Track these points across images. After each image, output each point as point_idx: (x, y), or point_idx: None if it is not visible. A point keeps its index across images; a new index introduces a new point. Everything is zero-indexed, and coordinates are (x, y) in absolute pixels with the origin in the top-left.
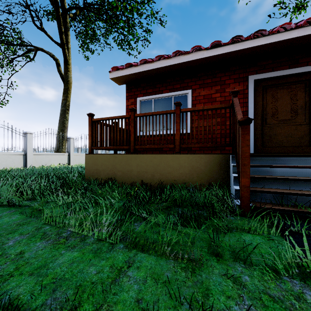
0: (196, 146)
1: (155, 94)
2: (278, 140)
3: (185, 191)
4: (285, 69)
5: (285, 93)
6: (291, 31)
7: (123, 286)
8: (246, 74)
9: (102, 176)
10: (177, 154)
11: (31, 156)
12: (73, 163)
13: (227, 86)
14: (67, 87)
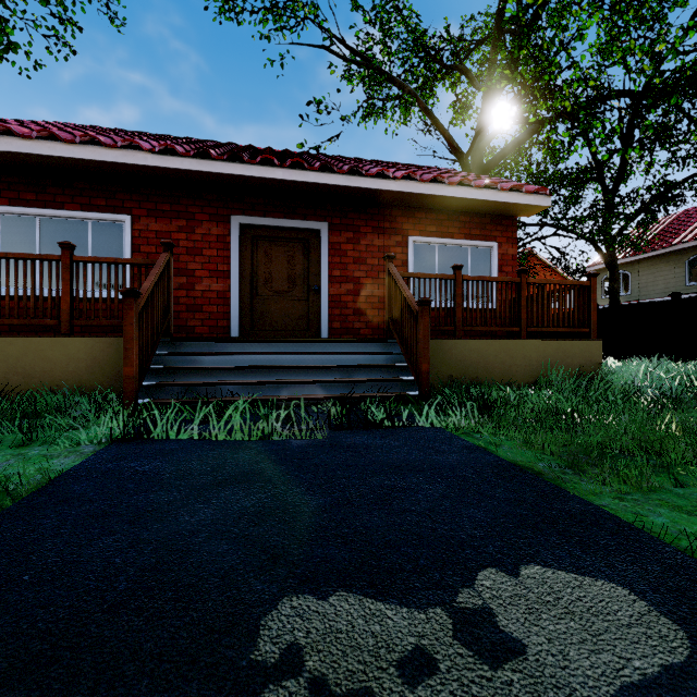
0: (103, 325)
1: (45, 207)
2: (273, 320)
3: (59, 398)
4: (281, 218)
5: (281, 252)
6: (275, 168)
7: None
8: (228, 211)
9: None
10: (64, 337)
11: None
12: None
13: (199, 224)
14: None
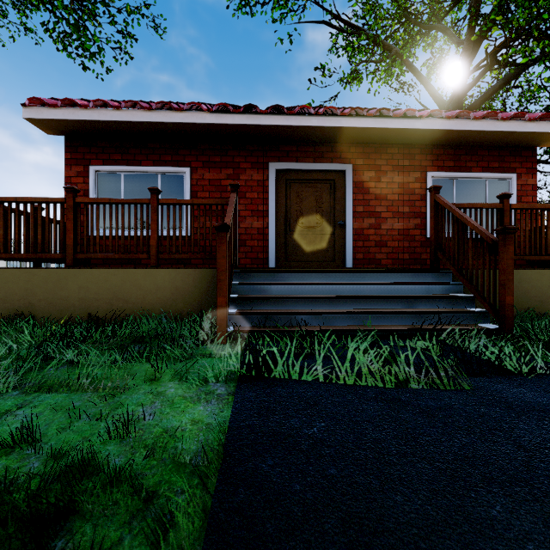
0: (182, 258)
1: (127, 165)
2: (303, 252)
3: (157, 323)
4: (311, 162)
5: (310, 193)
6: (311, 117)
7: (5, 423)
8: (266, 159)
9: (1, 310)
10: (153, 268)
11: None
12: None
13: (243, 171)
14: None
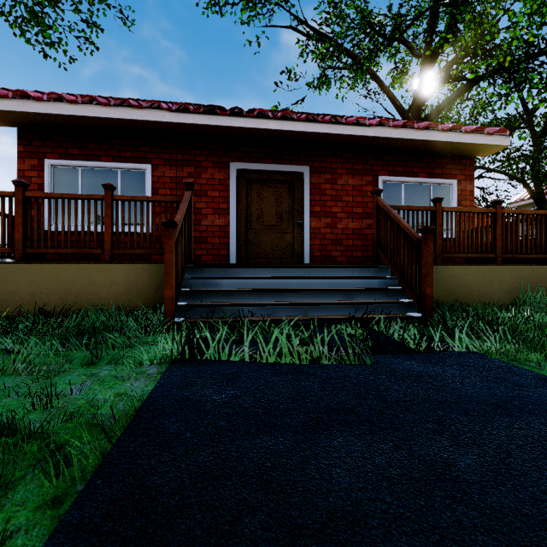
0: (137, 253)
1: (85, 160)
2: (264, 249)
3: (107, 316)
4: (271, 163)
5: (270, 192)
6: (269, 120)
7: None
8: (227, 159)
9: None
10: (107, 263)
11: None
12: None
13: (204, 170)
14: None
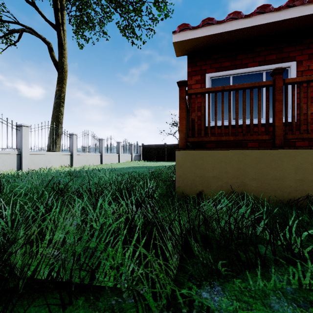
0: None
1: (235, 69)
2: None
3: None
4: None
5: None
6: None
7: None
8: None
9: (214, 187)
10: None
11: (27, 156)
12: (76, 165)
13: None
14: (62, 76)
